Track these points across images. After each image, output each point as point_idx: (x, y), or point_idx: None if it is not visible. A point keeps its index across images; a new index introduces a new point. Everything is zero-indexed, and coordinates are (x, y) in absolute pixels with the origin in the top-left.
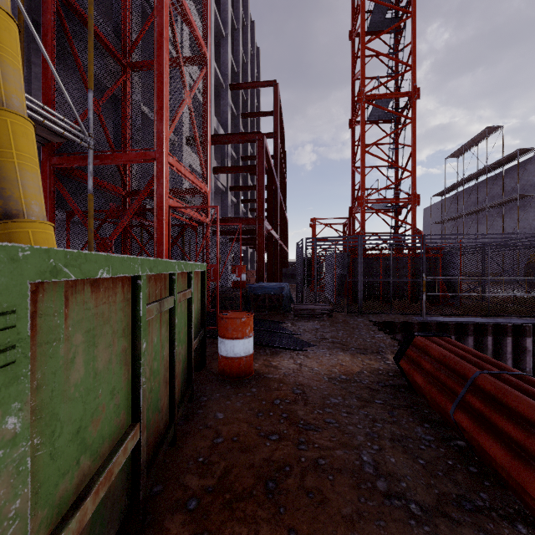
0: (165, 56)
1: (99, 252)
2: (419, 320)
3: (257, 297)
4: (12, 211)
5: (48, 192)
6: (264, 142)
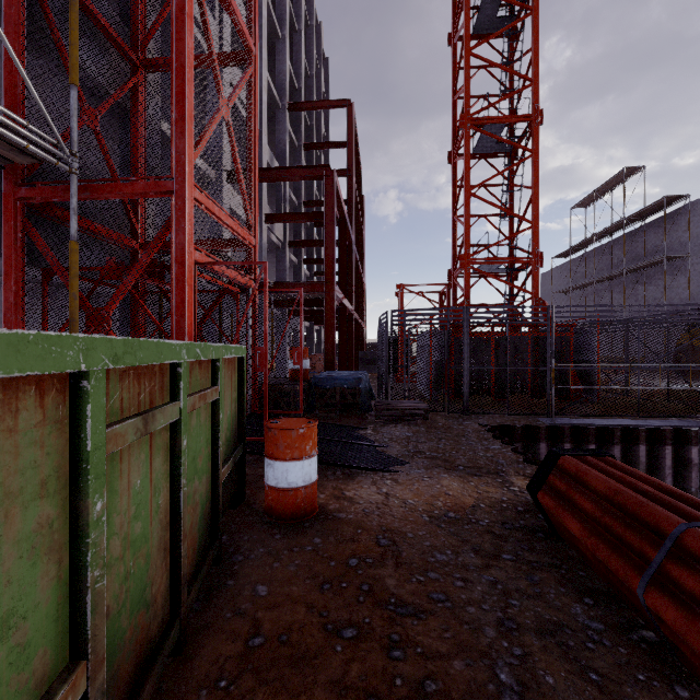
0: (188, 41)
1: (91, 328)
2: (546, 423)
3: (324, 391)
4: None
5: (12, 240)
6: (334, 179)
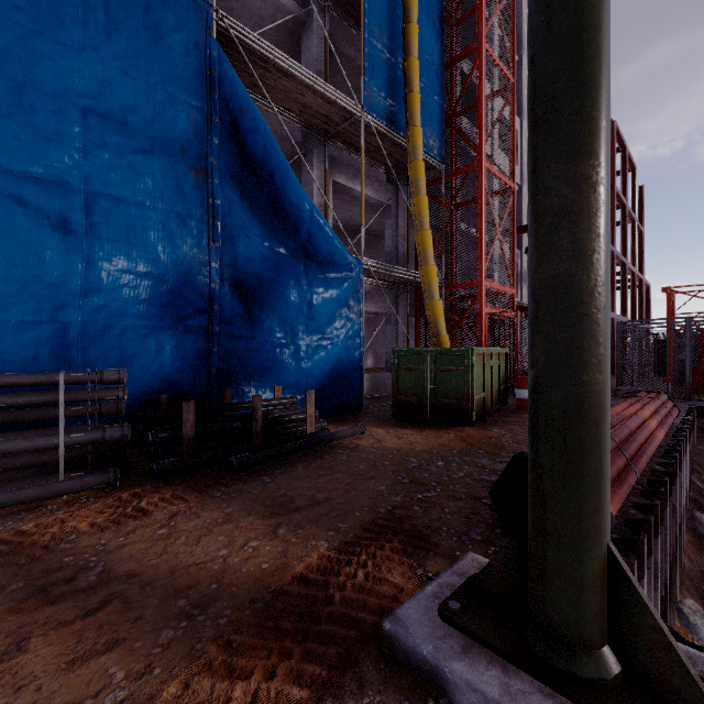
0: (483, 222)
1: None
2: None
3: None
4: (439, 333)
5: (417, 310)
6: None
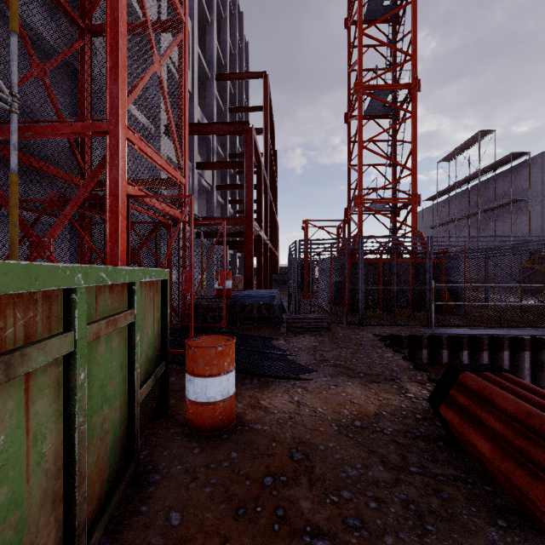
0: None
1: (33, 253)
2: (427, 333)
3: (243, 307)
4: None
5: None
6: (253, 133)
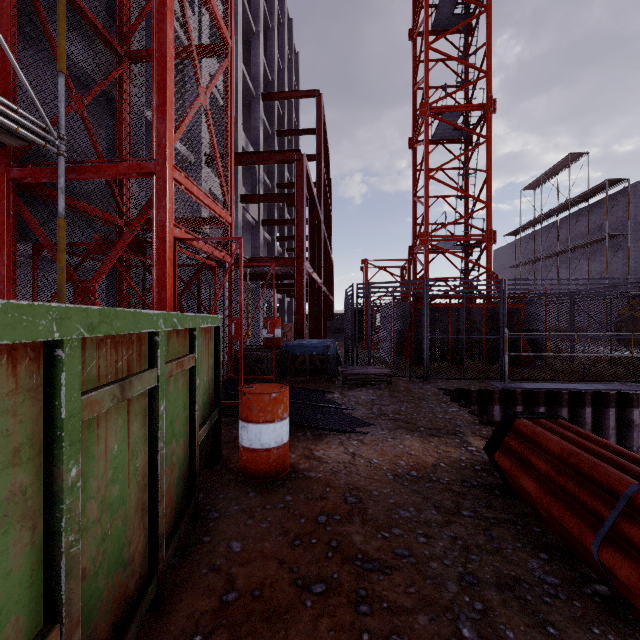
0: (168, 32)
1: (78, 299)
2: (500, 387)
3: (295, 358)
4: None
5: (5, 217)
6: (304, 163)
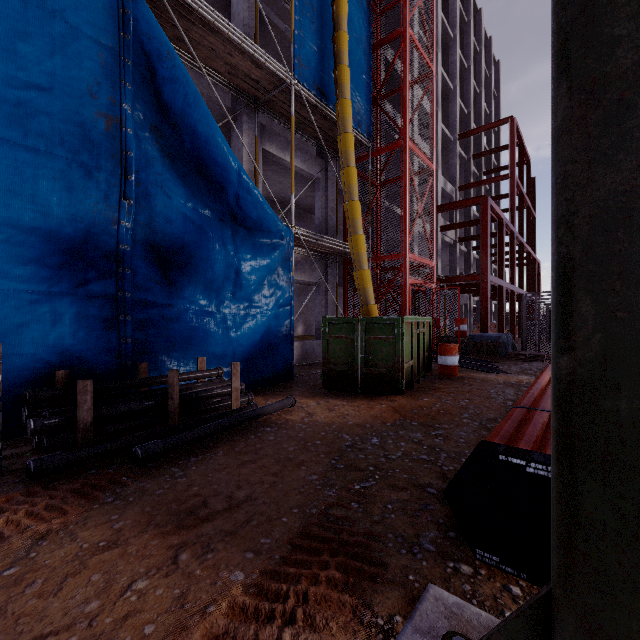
0: (407, 198)
1: None
2: None
3: (475, 344)
4: (368, 302)
5: (346, 280)
6: (488, 203)
